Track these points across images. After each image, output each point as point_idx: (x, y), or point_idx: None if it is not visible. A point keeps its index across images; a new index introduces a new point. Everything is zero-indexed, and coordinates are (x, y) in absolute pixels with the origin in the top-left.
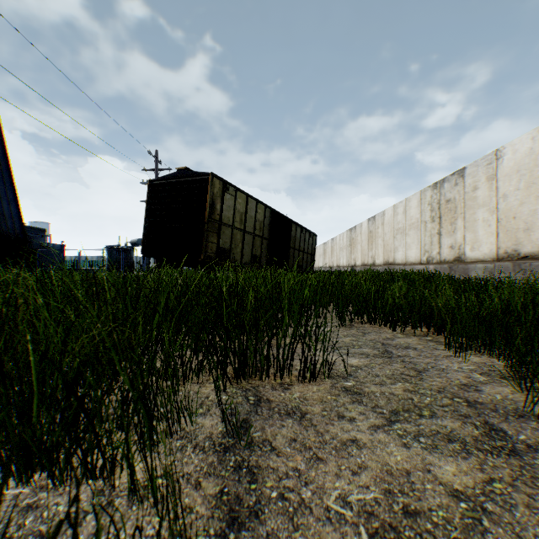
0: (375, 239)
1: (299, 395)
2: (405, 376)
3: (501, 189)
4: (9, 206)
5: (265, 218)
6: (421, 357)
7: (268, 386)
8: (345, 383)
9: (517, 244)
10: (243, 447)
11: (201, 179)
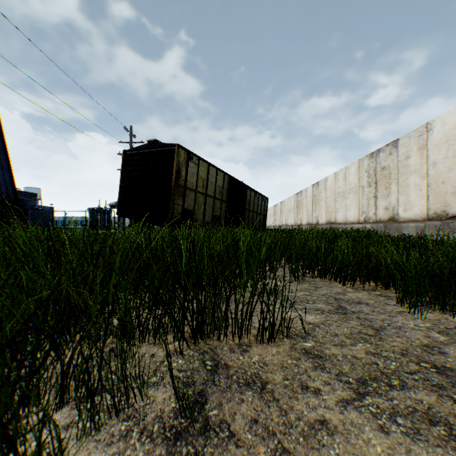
0: (318, 202)
1: (258, 358)
2: (364, 335)
3: (431, 158)
4: (4, 173)
5: (224, 184)
6: (375, 313)
7: (226, 348)
8: (304, 344)
9: (445, 206)
10: (197, 432)
11: (168, 150)
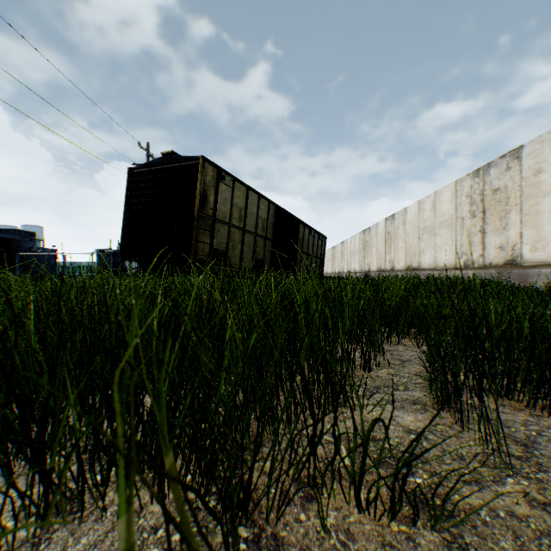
0: (394, 241)
1: None
2: None
3: None
4: None
5: (269, 216)
6: None
7: None
8: None
9: None
10: None
11: (190, 165)
